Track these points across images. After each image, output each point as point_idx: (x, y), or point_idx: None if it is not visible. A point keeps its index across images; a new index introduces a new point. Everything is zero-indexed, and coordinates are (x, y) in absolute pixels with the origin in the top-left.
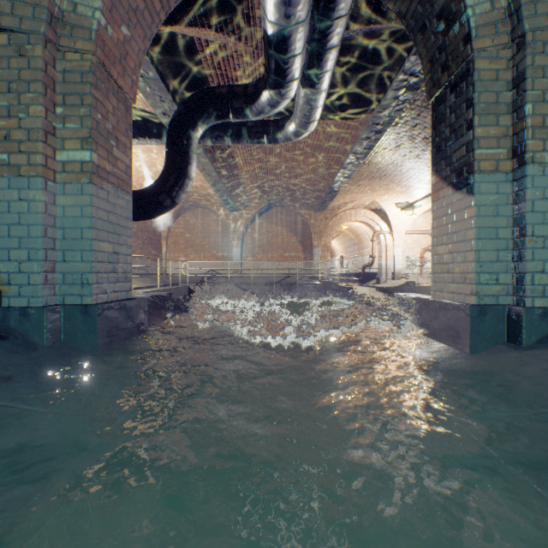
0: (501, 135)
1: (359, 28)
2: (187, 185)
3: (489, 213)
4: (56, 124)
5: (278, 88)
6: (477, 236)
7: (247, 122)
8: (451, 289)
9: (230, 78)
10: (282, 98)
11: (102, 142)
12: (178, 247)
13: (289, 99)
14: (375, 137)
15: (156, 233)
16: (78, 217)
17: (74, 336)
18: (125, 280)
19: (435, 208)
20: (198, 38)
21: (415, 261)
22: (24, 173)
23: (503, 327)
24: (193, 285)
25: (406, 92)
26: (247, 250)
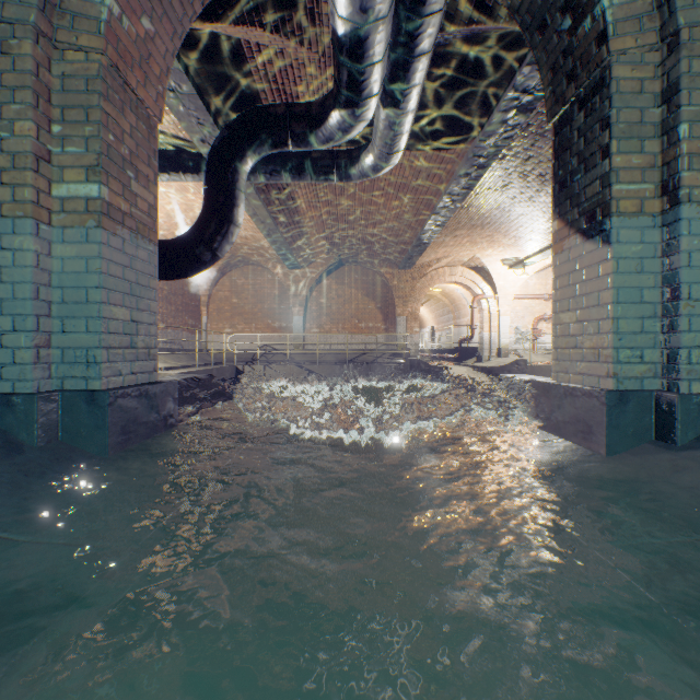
0: (647, 166)
1: (457, 29)
2: (232, 233)
3: (631, 269)
4: (53, 147)
5: (352, 107)
6: (615, 299)
7: (312, 153)
8: (580, 370)
9: (289, 94)
10: (356, 121)
11: (115, 172)
12: (222, 315)
13: (366, 122)
14: (476, 173)
15: (193, 297)
16: (82, 273)
17: (75, 434)
18: (147, 358)
19: (558, 263)
20: (246, 40)
21: (527, 334)
22: (7, 212)
23: (649, 420)
24: (241, 364)
25: (517, 114)
26: (311, 319)
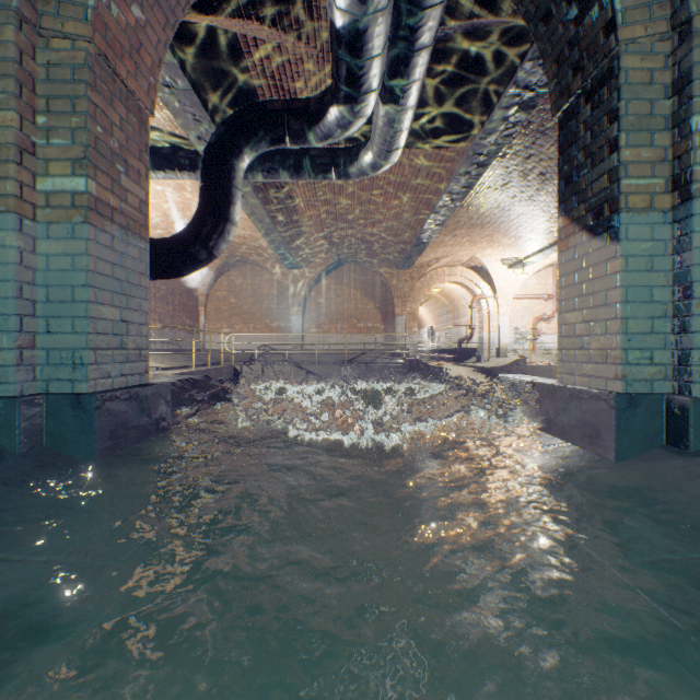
0: (657, 160)
1: (457, 23)
2: (228, 232)
3: (640, 267)
4: (37, 139)
5: (350, 103)
6: (624, 299)
7: (310, 151)
8: (586, 372)
9: (287, 90)
10: (355, 117)
11: (103, 166)
12: (220, 315)
13: (365, 118)
14: (477, 171)
15: (191, 297)
16: (68, 271)
17: (61, 439)
18: (138, 359)
19: (563, 261)
20: (243, 34)
21: (526, 334)
22: None
23: (660, 424)
24: (239, 365)
25: (518, 111)
26: (309, 319)
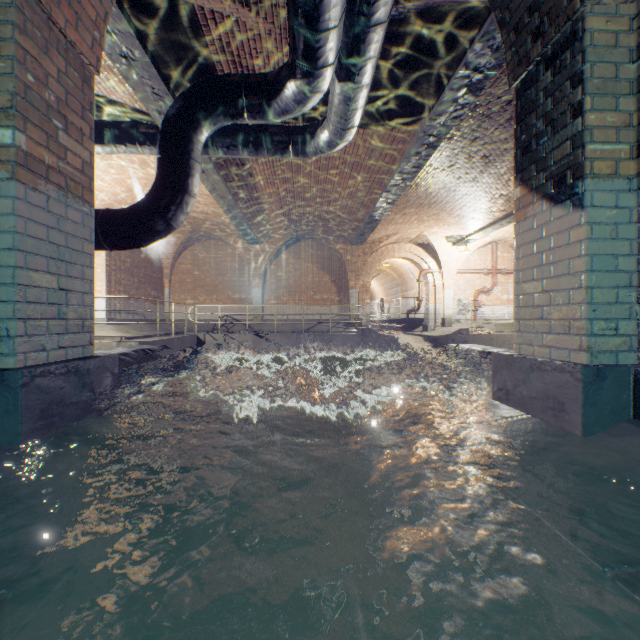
0: (621, 125)
1: (412, 1)
2: (187, 203)
3: (605, 235)
4: None
5: (307, 77)
6: (589, 267)
7: (268, 128)
8: (547, 342)
9: (245, 67)
10: (312, 92)
11: (36, 119)
12: (185, 286)
13: (322, 94)
14: (426, 152)
15: (156, 269)
16: None
17: None
18: (81, 330)
19: (521, 231)
20: (200, 6)
21: (468, 305)
22: None
23: (627, 397)
24: (202, 334)
25: (467, 92)
26: (269, 291)
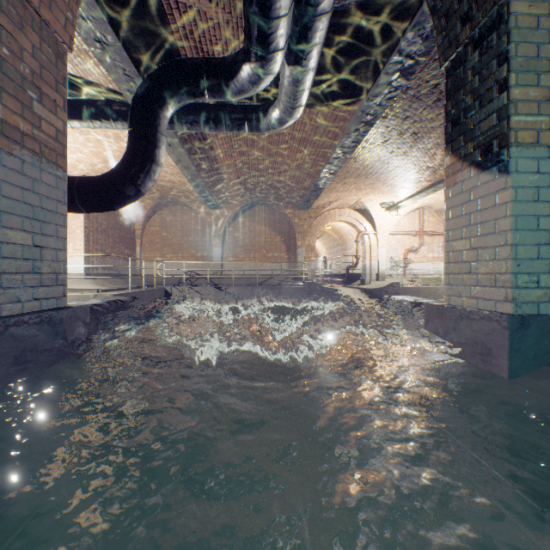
0: (542, 99)
1: None
2: (154, 172)
3: (528, 197)
4: None
5: (260, 60)
6: (514, 227)
7: (226, 107)
8: (474, 294)
9: (206, 52)
10: (264, 73)
11: (11, 89)
12: (154, 246)
13: (273, 76)
14: (364, 129)
15: (129, 231)
16: None
17: None
18: (55, 283)
19: (450, 195)
20: None
21: (399, 262)
22: None
23: (548, 343)
24: (169, 287)
25: (400, 76)
26: (228, 250)
